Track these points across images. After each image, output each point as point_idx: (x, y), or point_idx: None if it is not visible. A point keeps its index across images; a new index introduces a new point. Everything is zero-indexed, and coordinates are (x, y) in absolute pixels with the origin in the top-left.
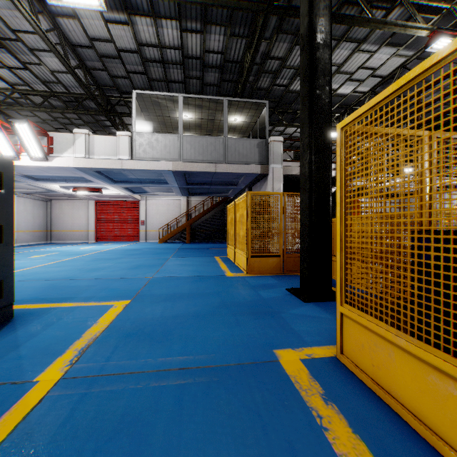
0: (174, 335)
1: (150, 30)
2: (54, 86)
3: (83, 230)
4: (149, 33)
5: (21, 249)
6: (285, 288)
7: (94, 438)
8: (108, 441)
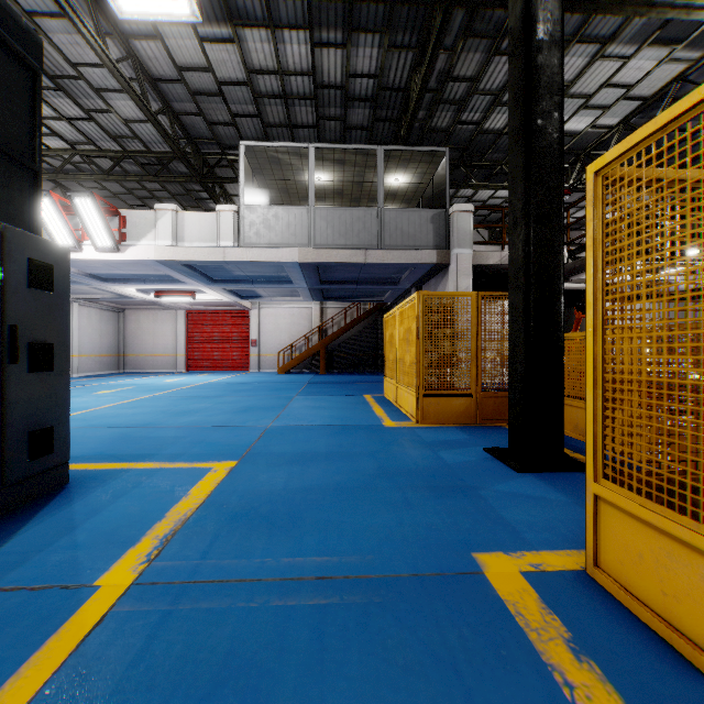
0: (306, 520)
1: (266, 48)
2: (128, 143)
3: (168, 355)
4: (264, 53)
5: (83, 381)
6: (483, 448)
7: (182, 692)
8: (204, 699)
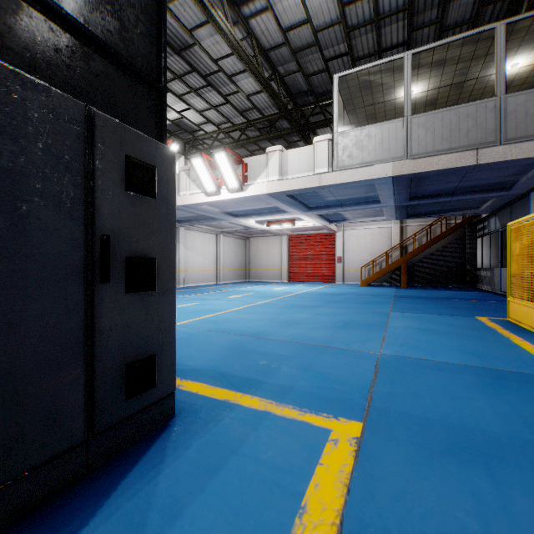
0: None
1: None
2: (250, 114)
3: (276, 269)
4: None
5: (224, 287)
6: None
7: None
8: None
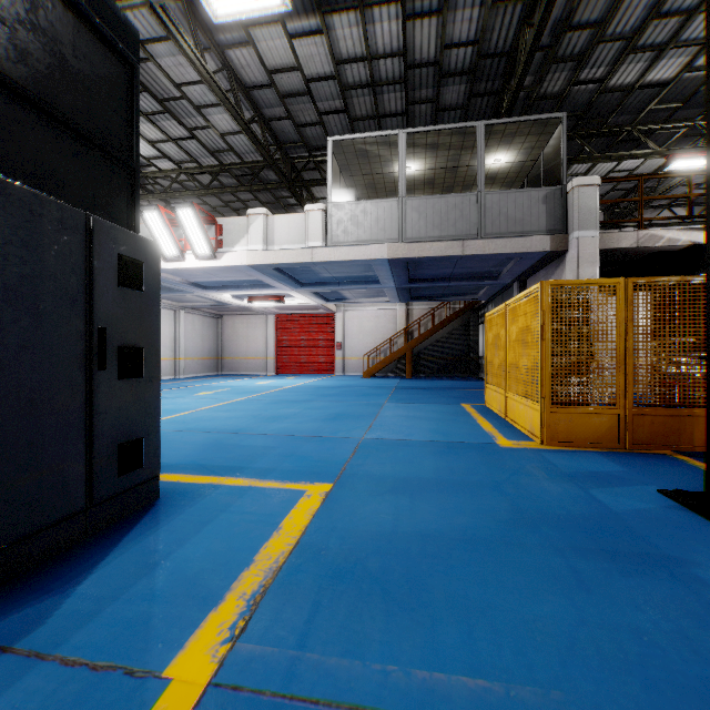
0: (434, 592)
1: (354, 33)
2: (225, 157)
3: (260, 358)
4: (353, 39)
5: (187, 382)
6: (657, 489)
7: None
8: None
